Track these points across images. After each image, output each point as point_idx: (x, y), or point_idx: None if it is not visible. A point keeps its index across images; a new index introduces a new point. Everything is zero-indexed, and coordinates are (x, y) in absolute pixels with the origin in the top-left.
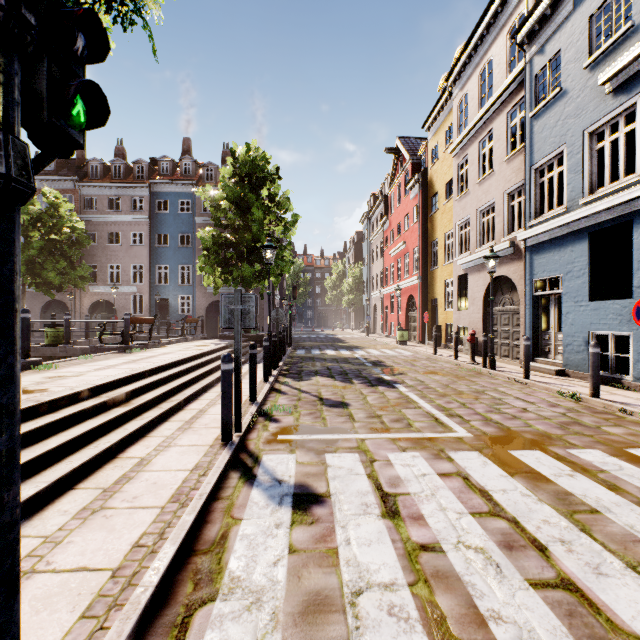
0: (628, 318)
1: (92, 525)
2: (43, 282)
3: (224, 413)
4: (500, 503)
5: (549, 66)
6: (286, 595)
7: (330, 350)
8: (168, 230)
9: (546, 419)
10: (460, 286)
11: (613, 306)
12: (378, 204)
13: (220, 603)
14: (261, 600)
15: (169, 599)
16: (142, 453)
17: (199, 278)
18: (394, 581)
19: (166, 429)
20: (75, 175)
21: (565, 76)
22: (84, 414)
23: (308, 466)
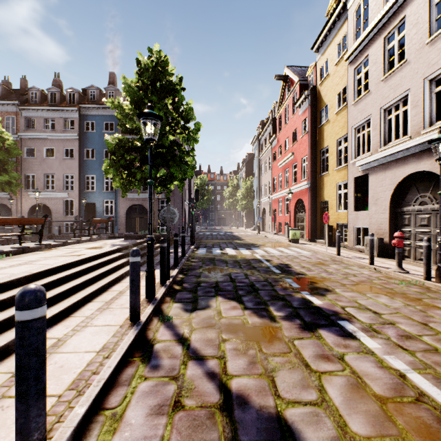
0: None
1: None
2: None
3: None
4: None
5: None
6: None
7: (230, 249)
8: (95, 146)
9: None
10: (356, 187)
11: None
12: (267, 127)
13: None
14: None
15: None
16: None
17: None
18: None
19: None
20: (17, 100)
21: None
22: None
23: None
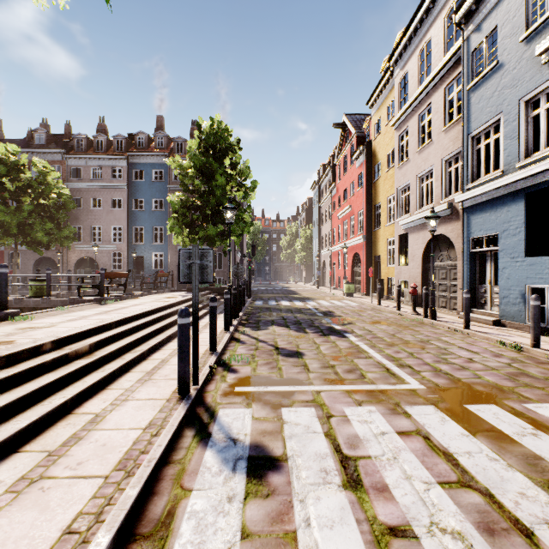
0: None
1: (24, 501)
2: (33, 241)
3: (181, 367)
4: (468, 470)
5: (486, 42)
6: None
7: (285, 301)
8: (143, 196)
9: (493, 370)
10: (401, 244)
11: None
12: (327, 173)
13: None
14: None
15: None
16: (98, 408)
17: (170, 238)
18: None
19: (126, 381)
20: (63, 148)
21: (501, 50)
22: (43, 368)
23: (264, 422)
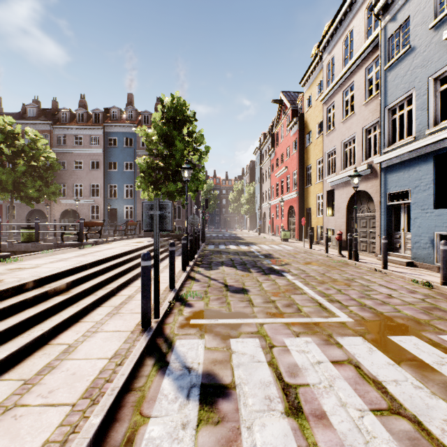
0: None
1: None
2: (26, 196)
3: (143, 303)
4: (396, 397)
5: (400, 30)
6: None
7: (232, 245)
8: (117, 159)
9: (410, 304)
10: (328, 198)
11: None
12: (267, 140)
13: None
14: None
15: None
16: (71, 339)
17: (139, 193)
18: None
19: (97, 314)
20: (50, 120)
21: (413, 36)
22: (25, 304)
23: (215, 352)
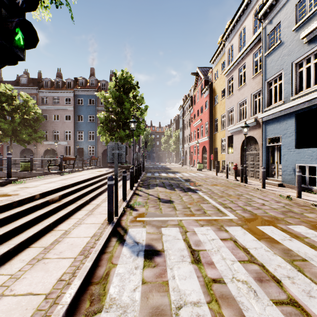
0: (315, 157)
1: (37, 268)
2: (20, 139)
3: (109, 206)
4: (254, 255)
5: (274, 30)
6: (140, 309)
7: (164, 173)
8: (83, 113)
9: (275, 209)
10: (229, 141)
11: (308, 151)
12: (187, 100)
13: (104, 313)
14: (126, 312)
15: (76, 311)
16: (66, 227)
17: (98, 137)
18: (199, 300)
19: (79, 214)
20: (37, 86)
21: (283, 35)
22: (36, 207)
23: (152, 234)
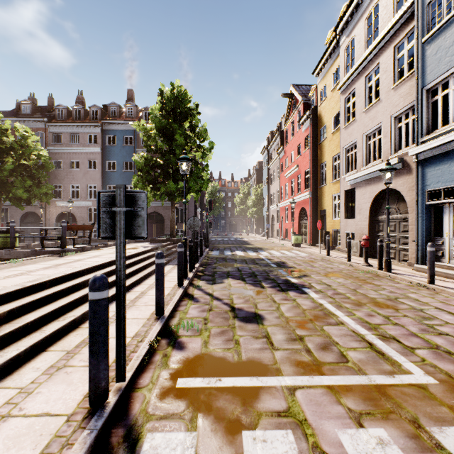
0: None
1: None
2: (15, 197)
3: (92, 364)
4: None
5: None
6: None
7: (239, 251)
8: (115, 158)
9: None
10: (347, 199)
11: None
12: (275, 138)
13: None
14: None
15: None
16: None
17: None
18: None
19: (32, 369)
20: (46, 117)
21: None
22: None
23: None
